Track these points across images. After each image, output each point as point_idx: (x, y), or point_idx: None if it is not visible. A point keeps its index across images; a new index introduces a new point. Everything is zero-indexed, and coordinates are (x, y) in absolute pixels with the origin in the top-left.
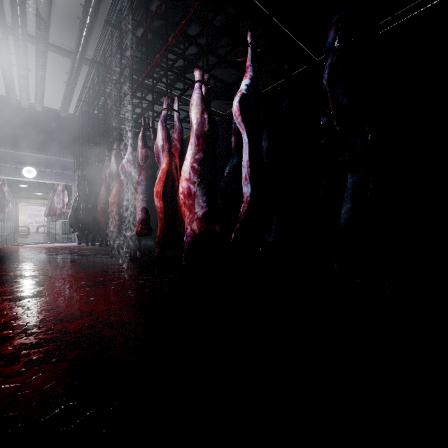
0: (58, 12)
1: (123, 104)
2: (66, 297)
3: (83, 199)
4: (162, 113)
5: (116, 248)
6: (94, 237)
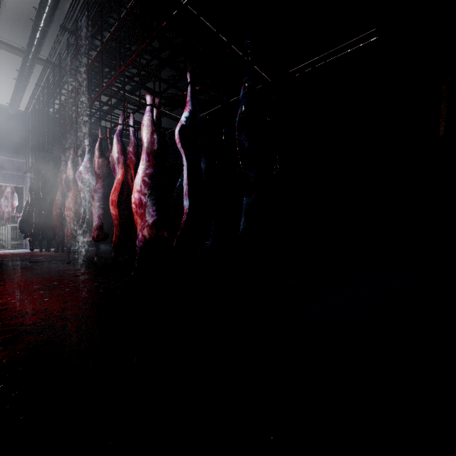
0: (8, 12)
1: (80, 114)
2: (20, 299)
3: (36, 203)
4: (118, 127)
5: (74, 254)
6: (48, 243)
